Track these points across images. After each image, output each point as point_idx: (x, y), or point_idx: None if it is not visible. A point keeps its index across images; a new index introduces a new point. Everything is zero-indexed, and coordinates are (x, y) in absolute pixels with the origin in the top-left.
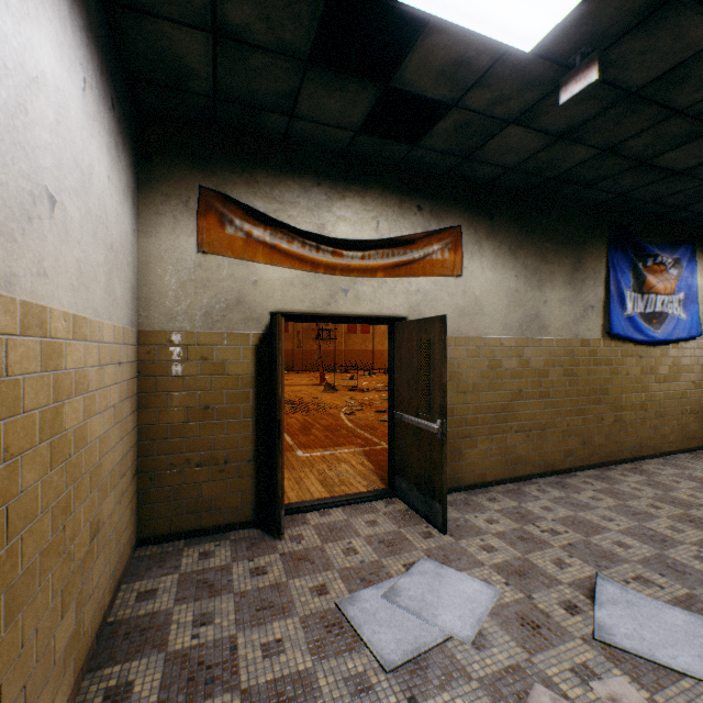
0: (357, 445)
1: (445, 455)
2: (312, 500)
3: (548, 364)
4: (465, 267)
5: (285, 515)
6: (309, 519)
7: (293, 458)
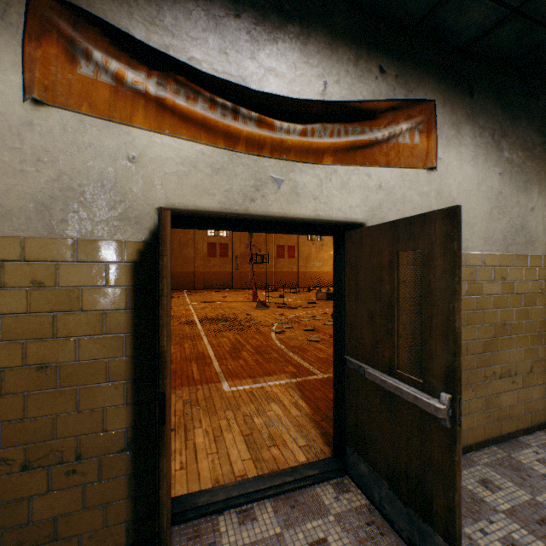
0: (289, 374)
1: (458, 458)
2: (229, 485)
3: (535, 288)
4: (439, 157)
5: (185, 521)
6: (221, 532)
7: (217, 394)
